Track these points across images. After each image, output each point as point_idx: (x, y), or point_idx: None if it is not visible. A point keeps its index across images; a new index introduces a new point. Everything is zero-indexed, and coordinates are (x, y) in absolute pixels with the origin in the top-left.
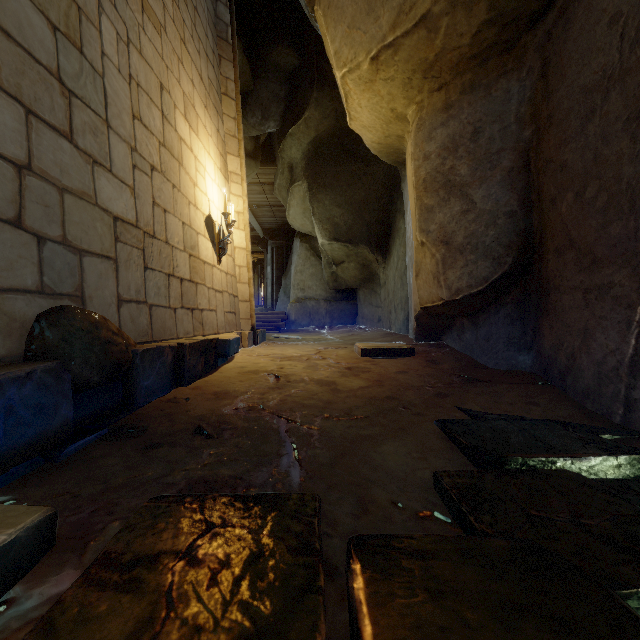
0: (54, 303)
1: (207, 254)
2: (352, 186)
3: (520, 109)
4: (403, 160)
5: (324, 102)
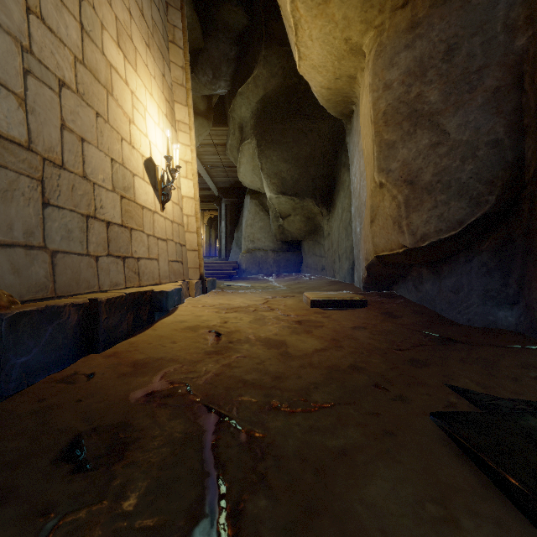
0: None
1: (147, 199)
2: (298, 142)
3: (510, 14)
4: (350, 112)
5: (272, 60)
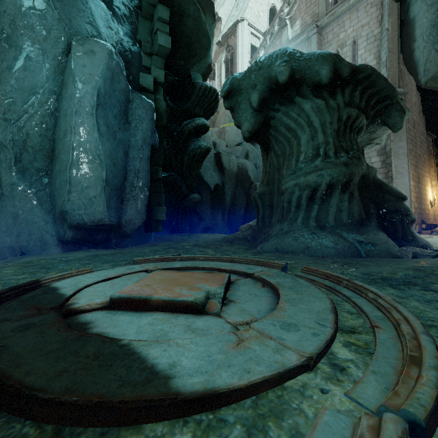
0: (421, 219)
1: (429, 208)
2: None
3: None
4: None
5: None
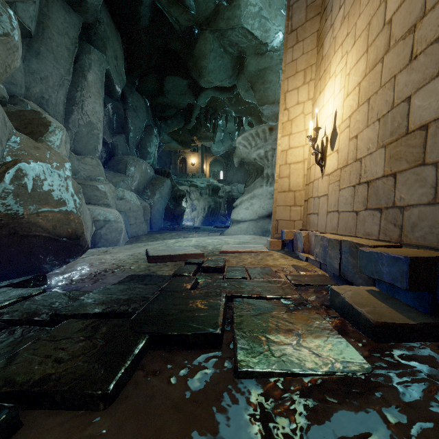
0: None
1: None
2: None
3: None
4: None
5: None
